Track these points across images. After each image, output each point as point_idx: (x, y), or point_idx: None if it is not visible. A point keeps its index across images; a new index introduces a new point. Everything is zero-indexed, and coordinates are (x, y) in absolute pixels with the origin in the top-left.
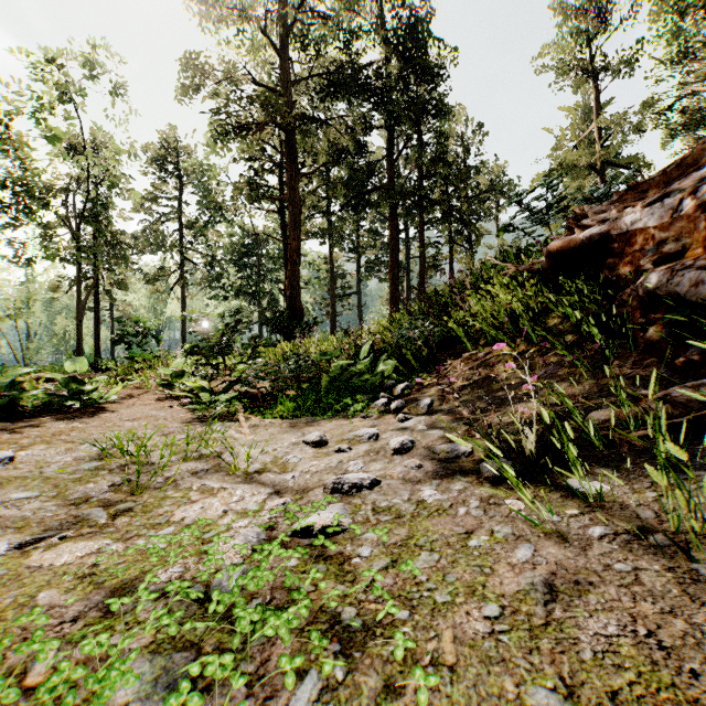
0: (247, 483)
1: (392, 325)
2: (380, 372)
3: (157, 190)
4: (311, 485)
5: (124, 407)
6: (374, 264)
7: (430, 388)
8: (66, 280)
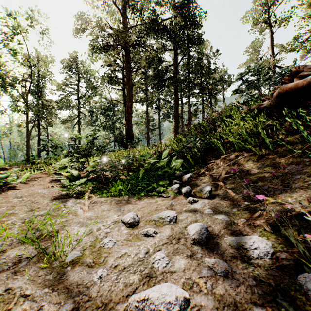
0: (53, 287)
1: (177, 141)
2: (172, 166)
3: (67, 81)
4: (114, 296)
5: (26, 186)
6: (166, 114)
7: (204, 177)
8: (25, 122)
